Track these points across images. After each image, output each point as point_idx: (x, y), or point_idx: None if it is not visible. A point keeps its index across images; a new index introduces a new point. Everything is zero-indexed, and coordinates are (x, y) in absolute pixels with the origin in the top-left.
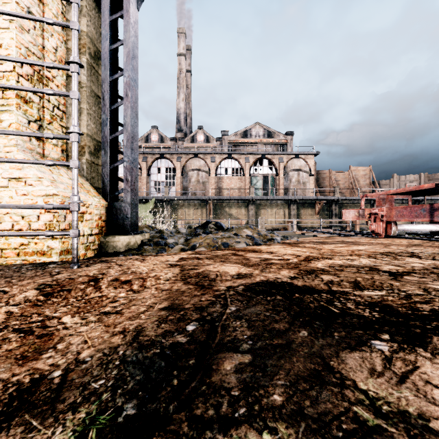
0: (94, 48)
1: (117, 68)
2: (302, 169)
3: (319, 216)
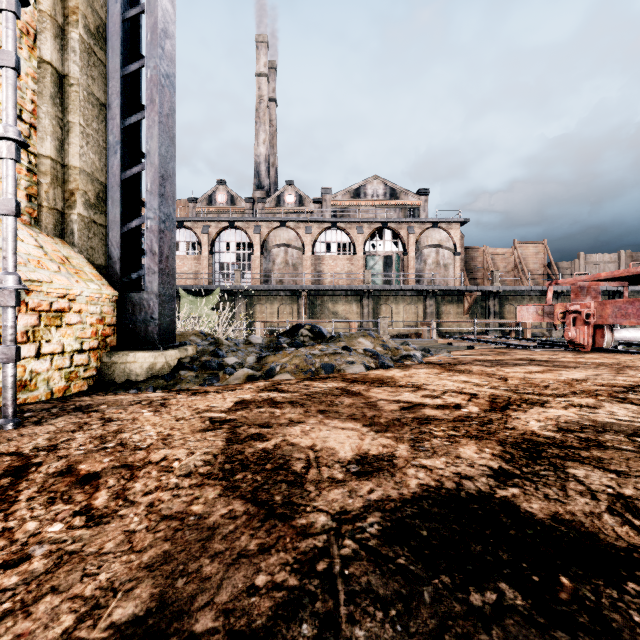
0: (95, 19)
1: (138, 58)
2: (442, 245)
3: (469, 315)
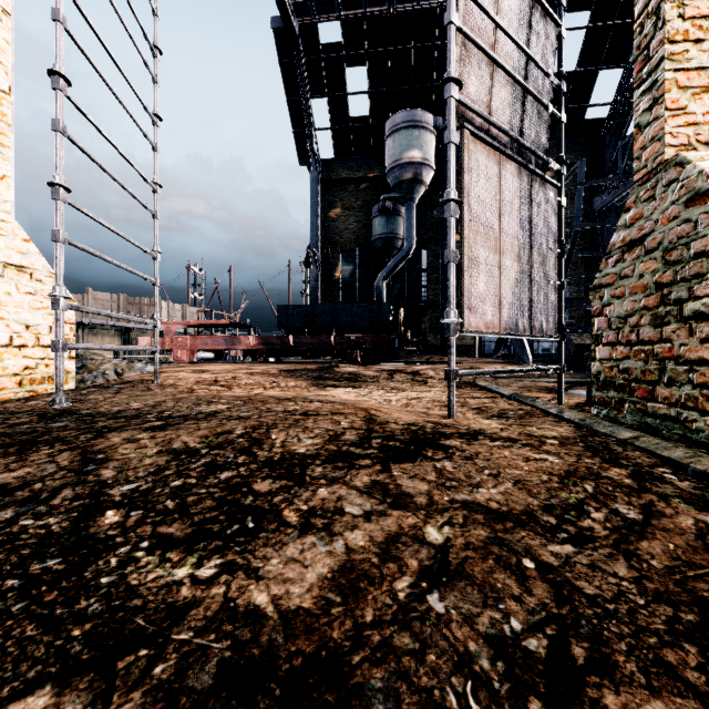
0: None
1: None
2: None
3: None
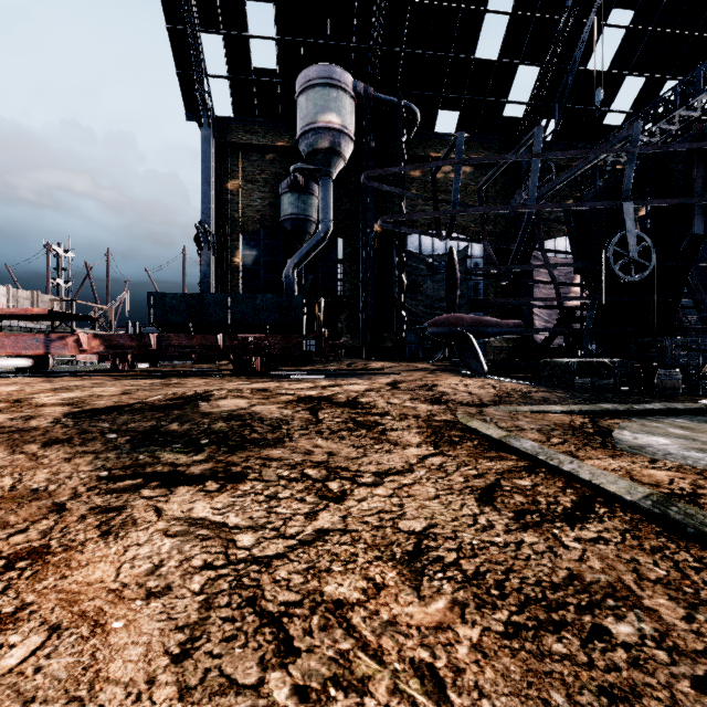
0: None
1: None
2: None
3: None
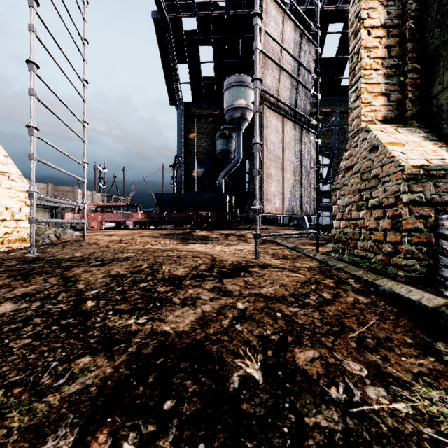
0: None
1: None
2: None
3: None
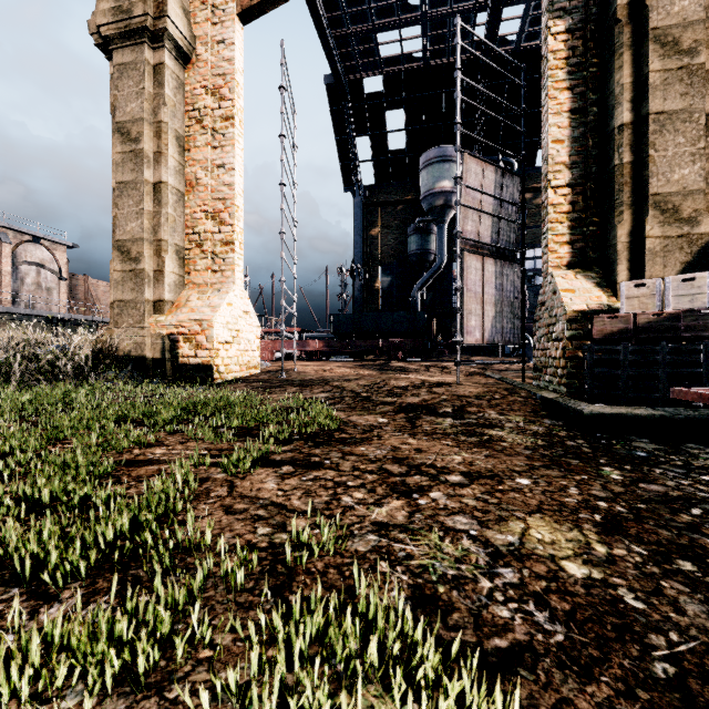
0: None
1: None
2: (46, 265)
3: None
